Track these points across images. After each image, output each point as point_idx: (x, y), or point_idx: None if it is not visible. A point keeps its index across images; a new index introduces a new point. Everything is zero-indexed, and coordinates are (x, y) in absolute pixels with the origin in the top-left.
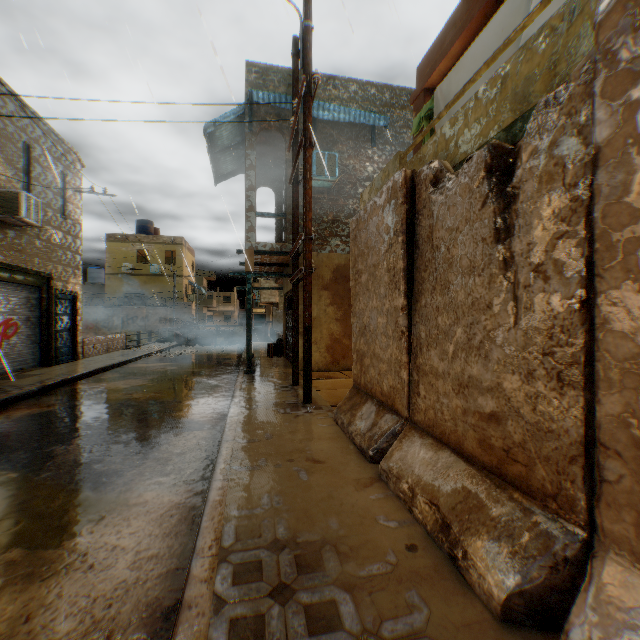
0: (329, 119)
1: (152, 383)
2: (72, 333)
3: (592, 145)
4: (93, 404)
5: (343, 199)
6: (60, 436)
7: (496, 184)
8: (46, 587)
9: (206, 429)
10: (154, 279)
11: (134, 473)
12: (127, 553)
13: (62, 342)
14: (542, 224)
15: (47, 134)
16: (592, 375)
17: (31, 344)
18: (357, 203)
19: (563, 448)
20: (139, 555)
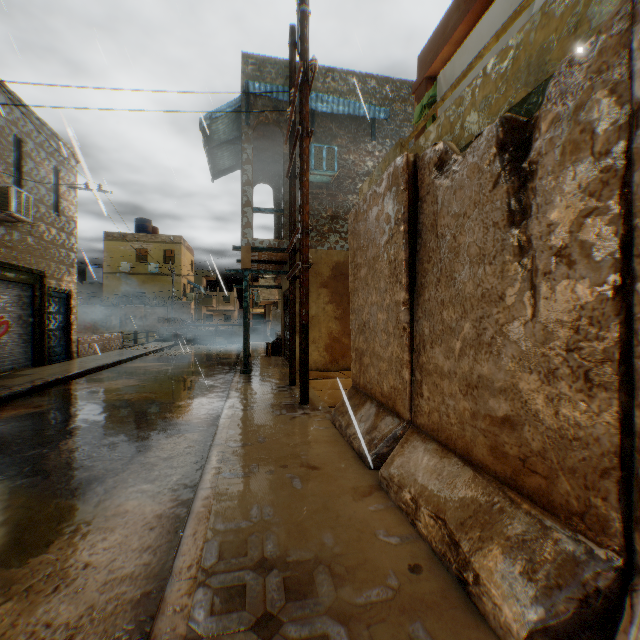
0: (328, 111)
1: (146, 383)
2: (66, 332)
3: (630, 102)
4: (82, 405)
5: (342, 194)
6: (43, 439)
7: (509, 161)
8: (2, 614)
9: (197, 431)
10: (152, 278)
11: (117, 480)
12: (98, 572)
13: (56, 341)
14: (565, 201)
15: (40, 128)
16: (629, 374)
17: (23, 343)
18: (357, 199)
19: (592, 459)
20: (111, 575)
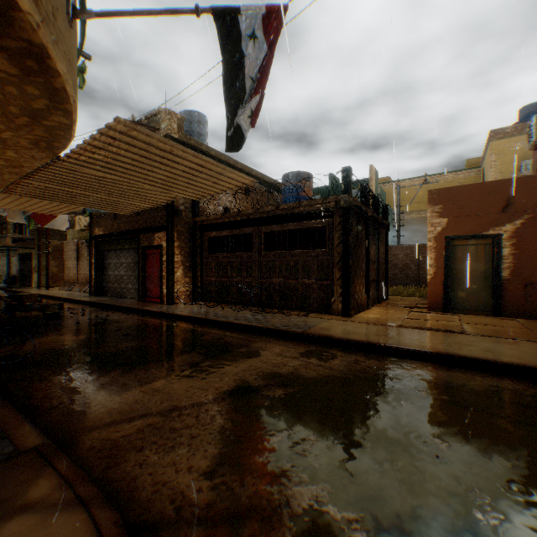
0: None
1: None
2: None
3: None
4: None
5: None
6: None
7: (89, 249)
8: None
9: None
10: None
11: None
12: None
13: None
14: None
15: None
16: None
17: None
18: None
19: None
20: None
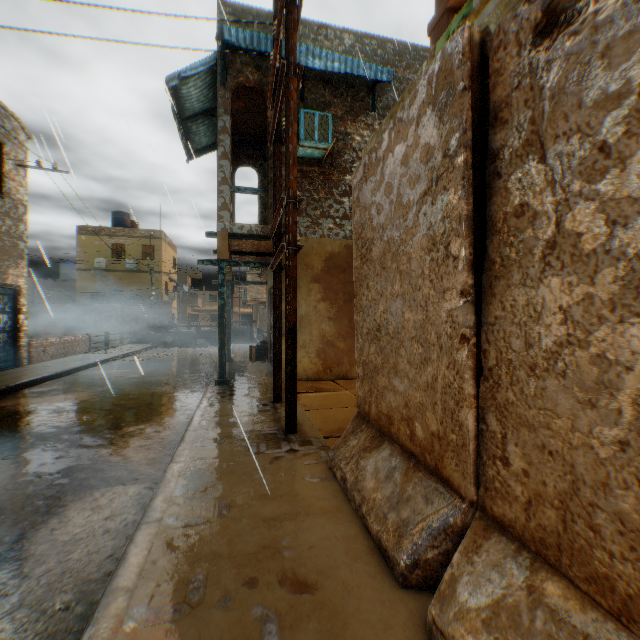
0: (320, 68)
1: (97, 398)
2: (14, 334)
3: None
4: None
5: (337, 173)
6: None
7: None
8: None
9: (136, 482)
10: (131, 275)
11: None
12: None
13: None
14: None
15: None
16: None
17: None
18: None
19: None
20: None
